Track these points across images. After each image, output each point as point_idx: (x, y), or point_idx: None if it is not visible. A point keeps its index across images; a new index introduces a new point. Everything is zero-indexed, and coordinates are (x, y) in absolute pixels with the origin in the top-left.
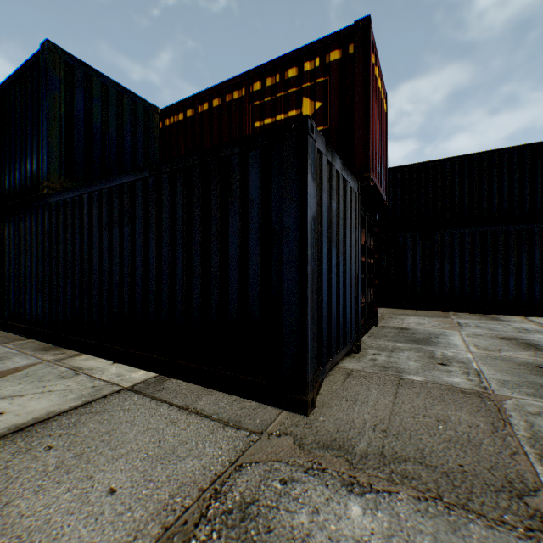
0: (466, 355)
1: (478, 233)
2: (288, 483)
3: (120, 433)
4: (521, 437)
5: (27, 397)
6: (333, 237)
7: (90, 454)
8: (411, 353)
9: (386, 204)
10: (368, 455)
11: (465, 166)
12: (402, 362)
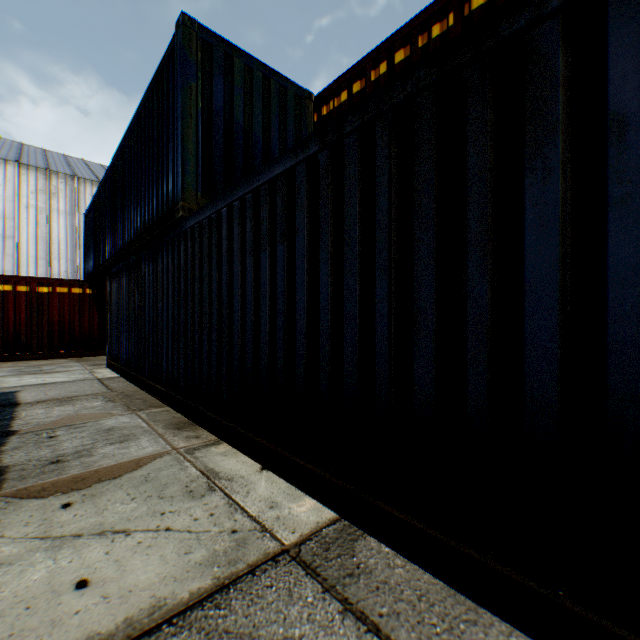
0: None
1: None
2: None
3: None
4: None
5: (132, 539)
6: None
7: None
8: None
9: None
10: None
11: None
12: None
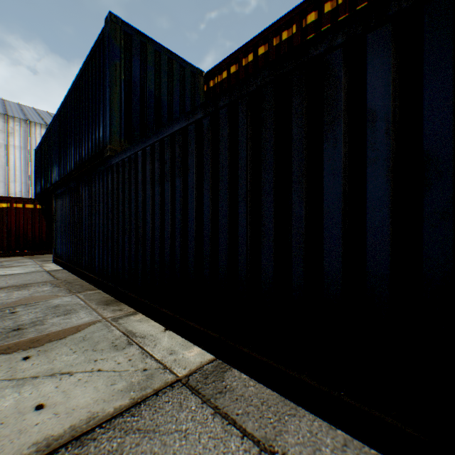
0: None
1: None
2: None
3: None
4: None
5: (74, 377)
6: None
7: None
8: None
9: None
10: None
11: None
12: None
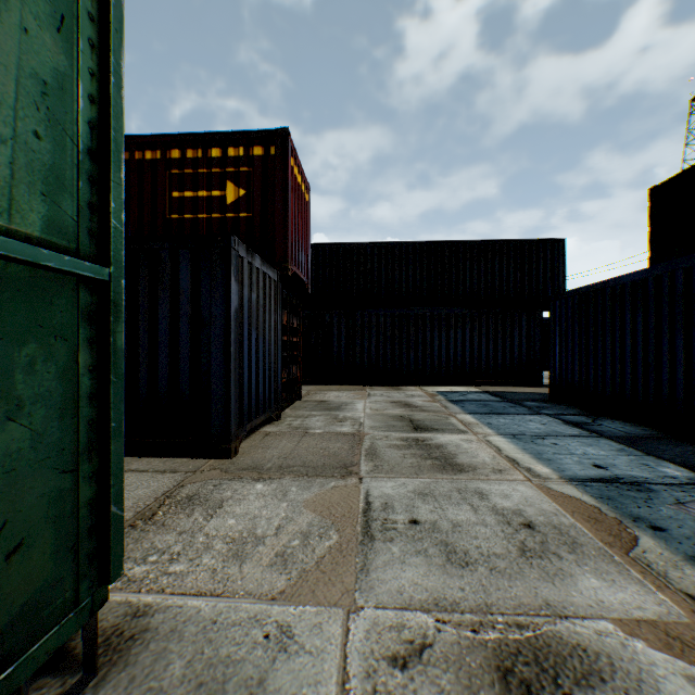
0: (360, 415)
1: (390, 315)
2: (218, 486)
3: None
4: (364, 449)
5: None
6: (253, 323)
7: None
8: (322, 417)
9: (308, 286)
10: (272, 468)
11: (382, 253)
12: (312, 423)
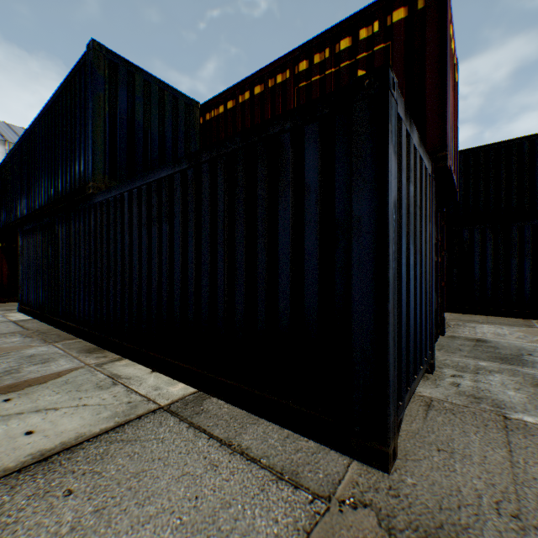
0: None
1: None
2: None
3: (150, 478)
4: None
5: (61, 411)
6: (410, 231)
7: (112, 510)
8: (504, 377)
9: (456, 191)
10: None
11: None
12: (497, 391)
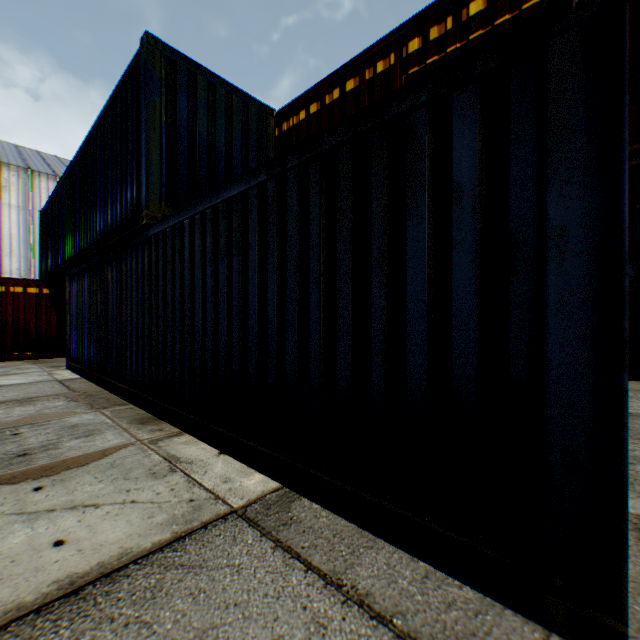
0: None
1: None
2: None
3: None
4: None
5: (102, 510)
6: None
7: None
8: None
9: (634, 208)
10: None
11: None
12: None
